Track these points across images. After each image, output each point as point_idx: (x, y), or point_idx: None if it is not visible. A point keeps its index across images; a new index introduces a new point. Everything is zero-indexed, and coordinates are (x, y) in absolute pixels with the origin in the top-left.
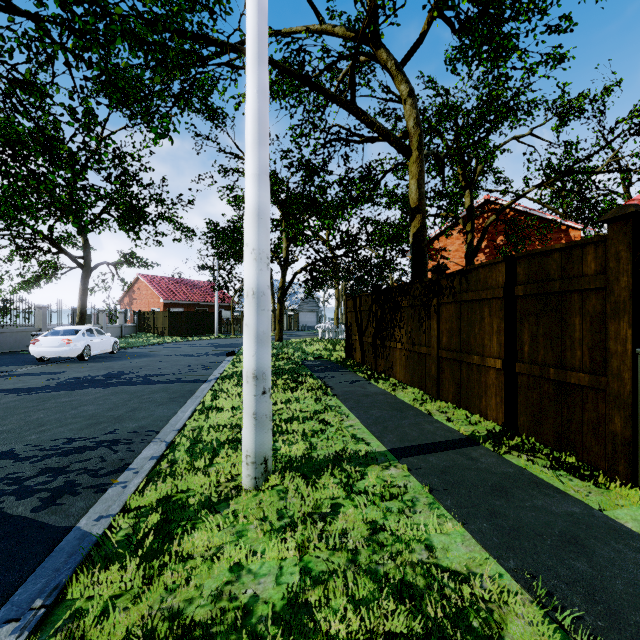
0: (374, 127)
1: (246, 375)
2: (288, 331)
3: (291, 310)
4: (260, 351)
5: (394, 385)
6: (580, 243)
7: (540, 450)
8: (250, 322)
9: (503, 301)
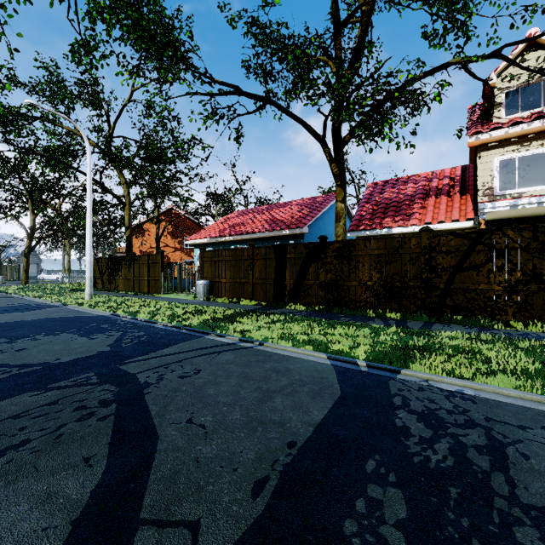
0: (110, 193)
1: (88, 278)
2: (7, 281)
3: (8, 261)
4: (91, 273)
5: (119, 291)
6: (157, 254)
7: (153, 294)
8: (89, 268)
9: (148, 264)
